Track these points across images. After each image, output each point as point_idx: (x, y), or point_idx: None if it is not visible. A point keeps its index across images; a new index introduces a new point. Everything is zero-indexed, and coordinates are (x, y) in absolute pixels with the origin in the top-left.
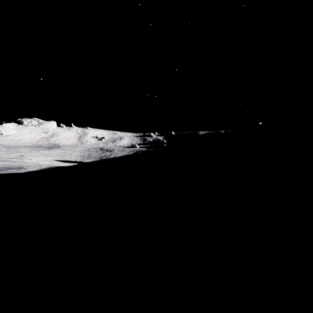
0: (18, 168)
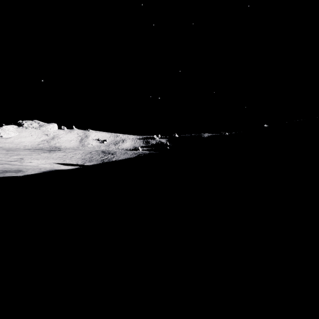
0: (16, 172)
